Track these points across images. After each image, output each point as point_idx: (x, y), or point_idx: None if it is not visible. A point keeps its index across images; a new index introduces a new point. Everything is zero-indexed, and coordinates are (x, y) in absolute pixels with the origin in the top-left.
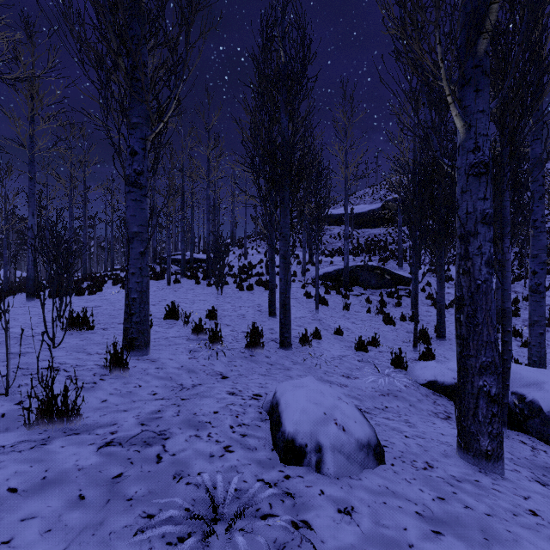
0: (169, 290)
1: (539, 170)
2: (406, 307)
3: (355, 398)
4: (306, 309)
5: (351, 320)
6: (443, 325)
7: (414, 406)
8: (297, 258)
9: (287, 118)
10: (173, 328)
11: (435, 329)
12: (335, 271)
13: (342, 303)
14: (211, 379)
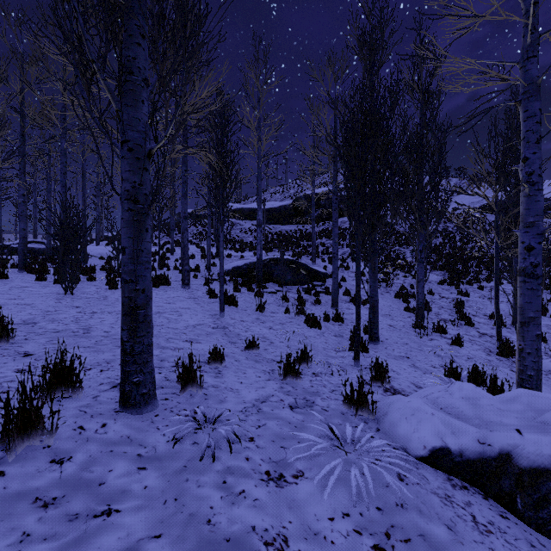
0: None
1: (536, 100)
2: (325, 304)
3: None
4: (206, 312)
5: (268, 325)
6: (376, 325)
7: None
8: (203, 251)
9: None
10: None
11: (365, 330)
12: (246, 265)
13: (255, 303)
14: None
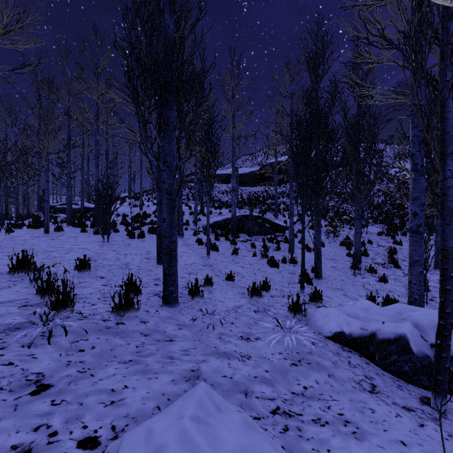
0: (45, 238)
1: None
2: (284, 250)
3: (264, 381)
4: (197, 255)
5: (241, 265)
6: (320, 266)
7: (334, 377)
8: (190, 209)
9: (173, 21)
10: (12, 287)
11: (312, 269)
12: (224, 220)
13: (231, 249)
14: (2, 403)
